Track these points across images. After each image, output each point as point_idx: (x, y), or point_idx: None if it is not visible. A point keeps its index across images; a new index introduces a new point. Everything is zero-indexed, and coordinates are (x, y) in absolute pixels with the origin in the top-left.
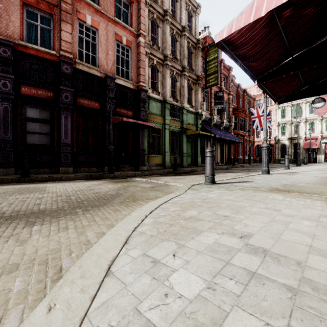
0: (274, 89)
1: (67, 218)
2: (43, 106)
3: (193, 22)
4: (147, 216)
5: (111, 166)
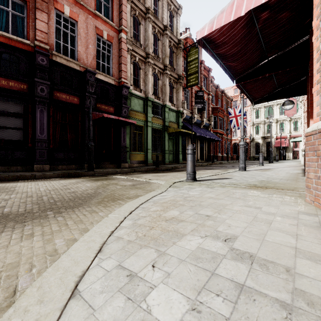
0: (250, 89)
1: (34, 223)
2: (15, 99)
3: (174, 22)
4: (126, 217)
5: (90, 164)
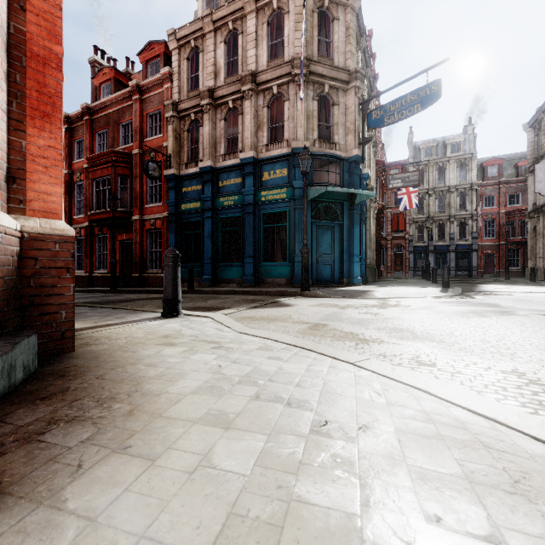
0: None
1: None
2: None
3: None
4: None
5: None
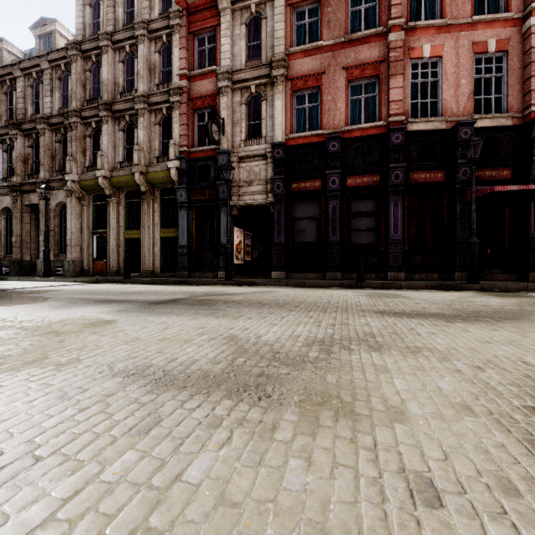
0: None
1: (483, 323)
2: (367, 196)
3: None
4: None
5: (473, 272)
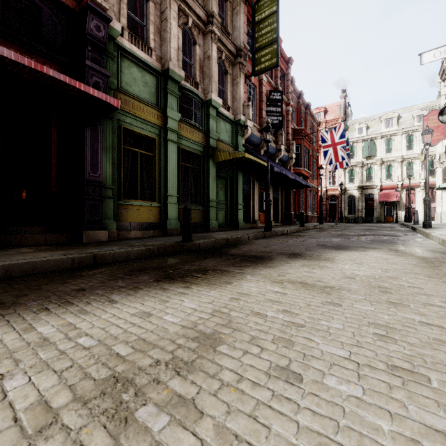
0: None
1: None
2: None
3: None
4: None
5: None
